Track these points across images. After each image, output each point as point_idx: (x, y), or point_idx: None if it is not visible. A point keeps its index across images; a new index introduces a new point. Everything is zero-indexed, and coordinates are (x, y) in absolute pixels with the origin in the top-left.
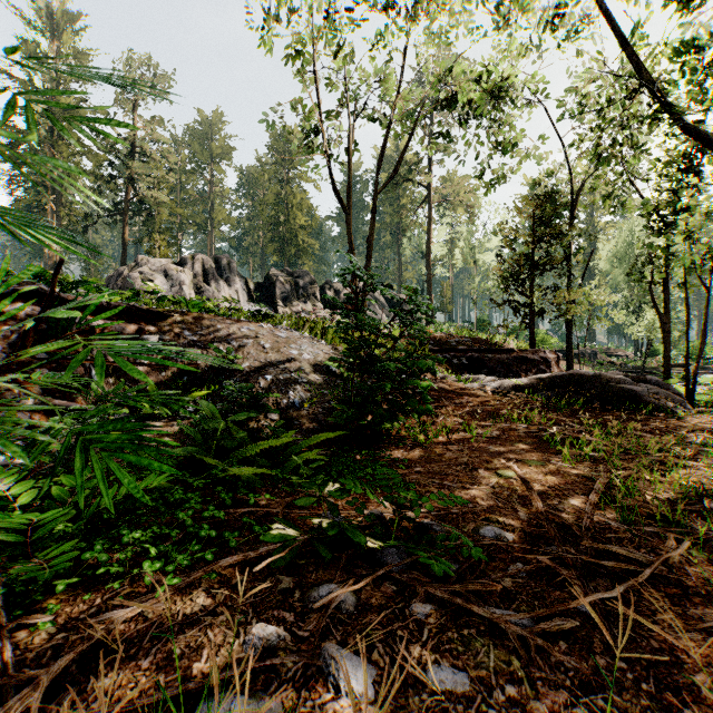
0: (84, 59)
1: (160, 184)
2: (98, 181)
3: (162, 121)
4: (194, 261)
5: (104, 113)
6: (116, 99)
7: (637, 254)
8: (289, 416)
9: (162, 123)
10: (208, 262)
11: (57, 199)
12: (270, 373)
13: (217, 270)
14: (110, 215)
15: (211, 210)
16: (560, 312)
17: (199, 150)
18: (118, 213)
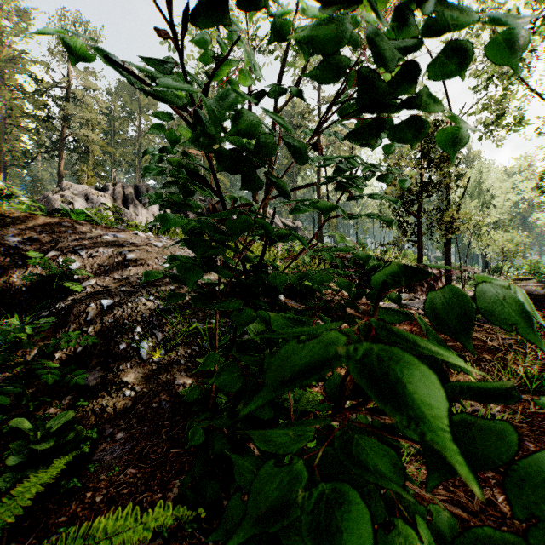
0: (26, 18)
1: (94, 126)
2: (38, 121)
3: (94, 72)
4: (115, 187)
5: (43, 63)
6: (51, 50)
7: (484, 190)
8: (119, 377)
9: (94, 73)
10: (128, 189)
11: (1, 137)
12: (111, 297)
13: (137, 196)
14: (48, 151)
15: (139, 150)
16: (447, 231)
17: (129, 101)
18: (55, 149)
